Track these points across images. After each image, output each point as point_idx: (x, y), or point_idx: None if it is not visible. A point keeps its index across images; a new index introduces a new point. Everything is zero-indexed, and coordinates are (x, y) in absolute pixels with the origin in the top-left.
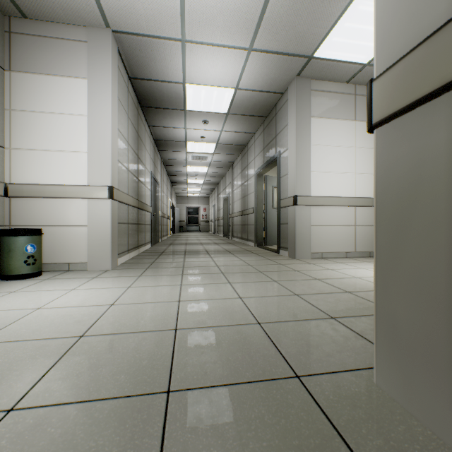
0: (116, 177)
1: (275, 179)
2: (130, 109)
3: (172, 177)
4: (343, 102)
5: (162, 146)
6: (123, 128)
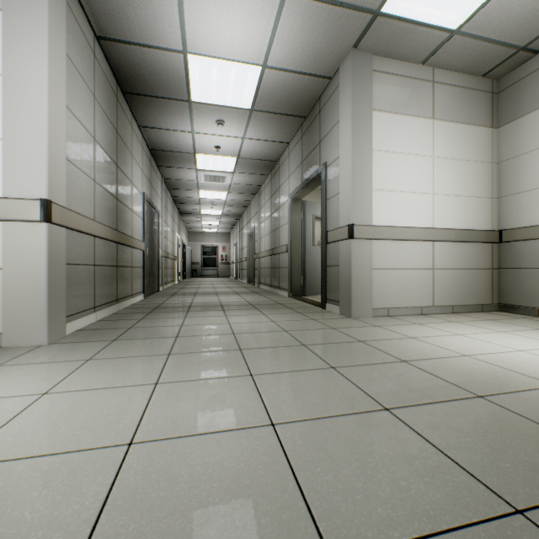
0: (61, 187)
1: (316, 206)
2: (99, 88)
3: (181, 206)
4: (417, 91)
5: (161, 160)
6: (82, 112)
